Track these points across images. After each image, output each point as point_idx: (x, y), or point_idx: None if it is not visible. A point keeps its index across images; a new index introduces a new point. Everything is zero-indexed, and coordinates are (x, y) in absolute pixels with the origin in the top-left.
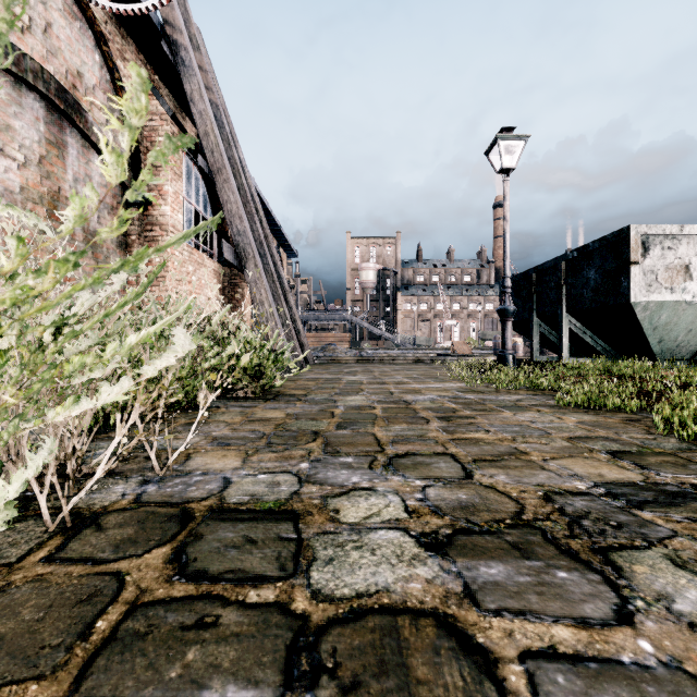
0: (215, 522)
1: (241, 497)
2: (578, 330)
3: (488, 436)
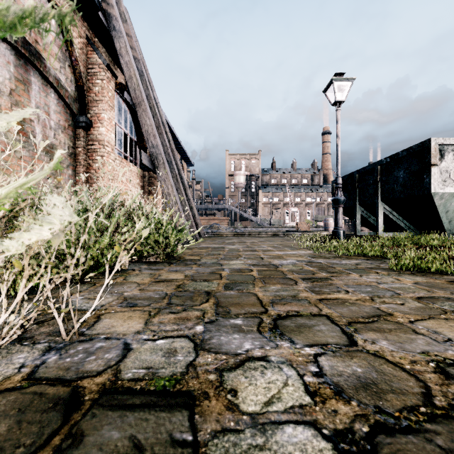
0: (102, 411)
1: (136, 370)
2: (389, 213)
3: (349, 296)
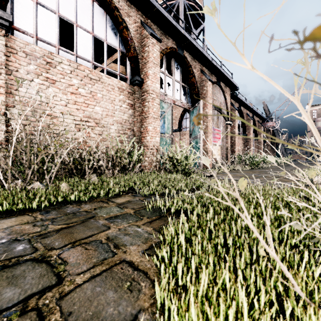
0: None
1: None
2: None
3: None
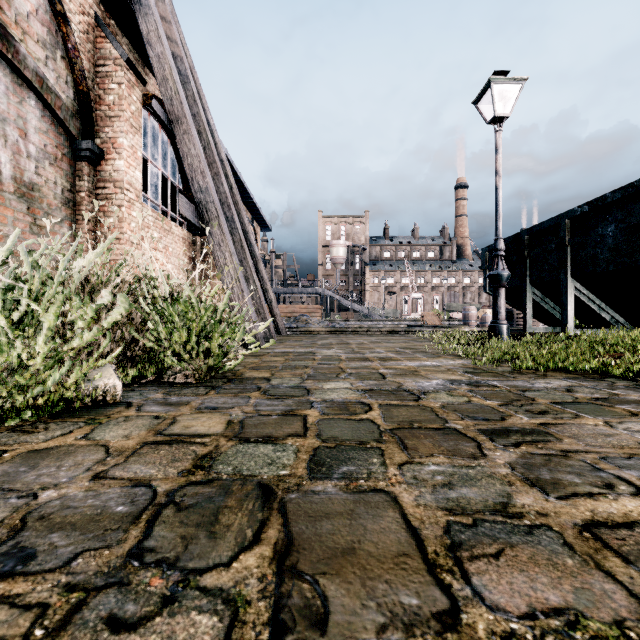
0: None
1: None
2: (584, 297)
3: None
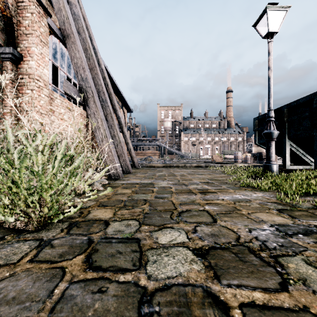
0: None
1: None
2: None
3: None
